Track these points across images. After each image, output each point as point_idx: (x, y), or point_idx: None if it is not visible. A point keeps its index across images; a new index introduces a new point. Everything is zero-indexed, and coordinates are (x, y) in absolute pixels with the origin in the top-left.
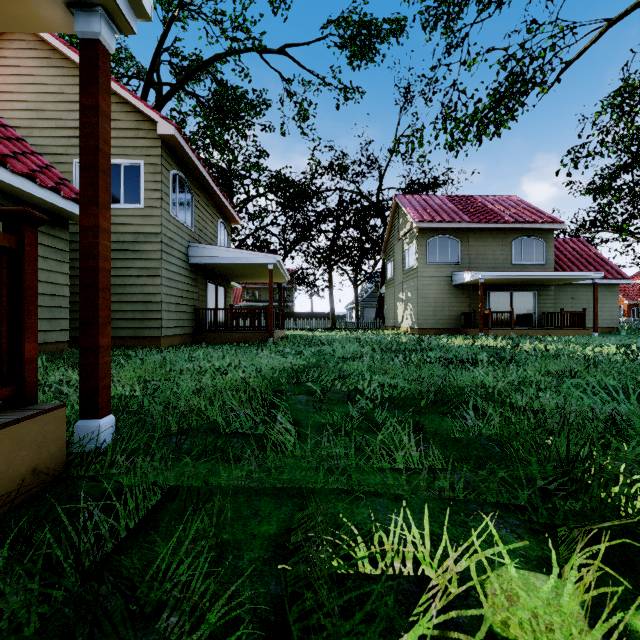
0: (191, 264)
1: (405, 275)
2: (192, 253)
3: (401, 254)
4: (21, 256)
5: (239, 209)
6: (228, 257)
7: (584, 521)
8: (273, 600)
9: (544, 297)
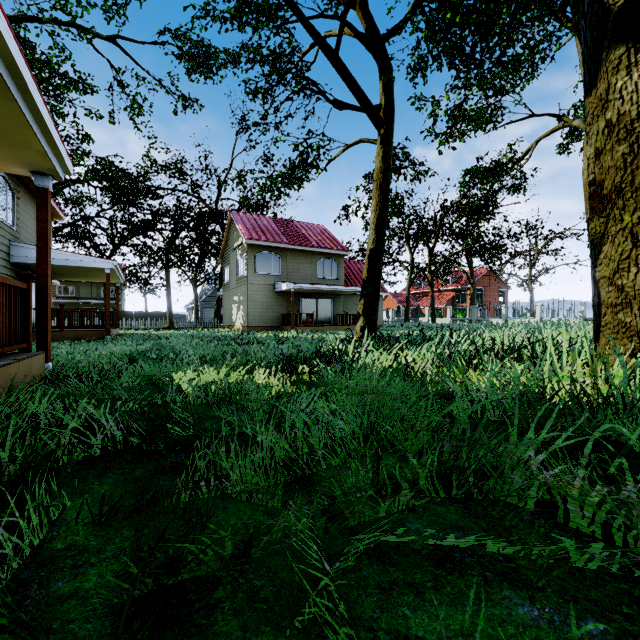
0: (12, 263)
1: (238, 281)
2: (15, 252)
3: (235, 263)
4: (29, 292)
5: (53, 193)
6: (60, 259)
7: (239, 370)
8: (151, 382)
9: (338, 303)
